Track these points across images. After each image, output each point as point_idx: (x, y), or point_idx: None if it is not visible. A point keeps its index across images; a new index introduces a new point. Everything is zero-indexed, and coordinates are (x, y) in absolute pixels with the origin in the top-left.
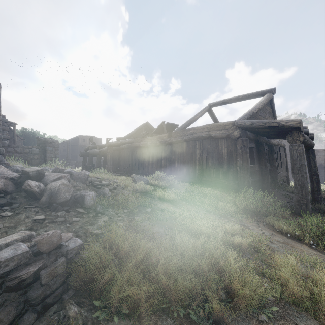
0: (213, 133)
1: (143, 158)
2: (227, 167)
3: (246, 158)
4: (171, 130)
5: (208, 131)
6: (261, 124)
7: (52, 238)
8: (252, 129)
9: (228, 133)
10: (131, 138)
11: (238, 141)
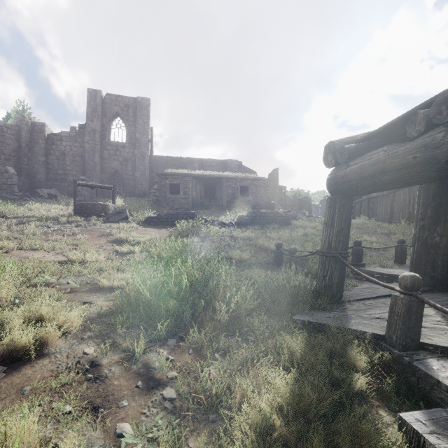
0: None
1: (376, 207)
2: None
3: None
4: None
5: None
6: None
7: (287, 215)
8: None
9: None
10: None
11: None
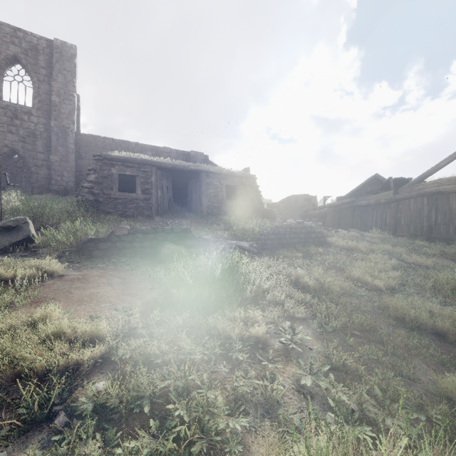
0: (442, 188)
1: (366, 217)
2: None
3: None
4: (402, 185)
5: (438, 186)
6: None
7: (322, 231)
8: None
9: None
10: (353, 196)
11: None
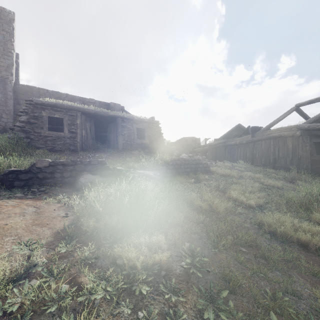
0: (282, 133)
1: (233, 152)
2: (291, 156)
3: (305, 150)
4: (256, 131)
5: (280, 132)
6: (315, 126)
7: (207, 162)
8: (309, 130)
9: (293, 133)
10: (225, 138)
11: (299, 138)
